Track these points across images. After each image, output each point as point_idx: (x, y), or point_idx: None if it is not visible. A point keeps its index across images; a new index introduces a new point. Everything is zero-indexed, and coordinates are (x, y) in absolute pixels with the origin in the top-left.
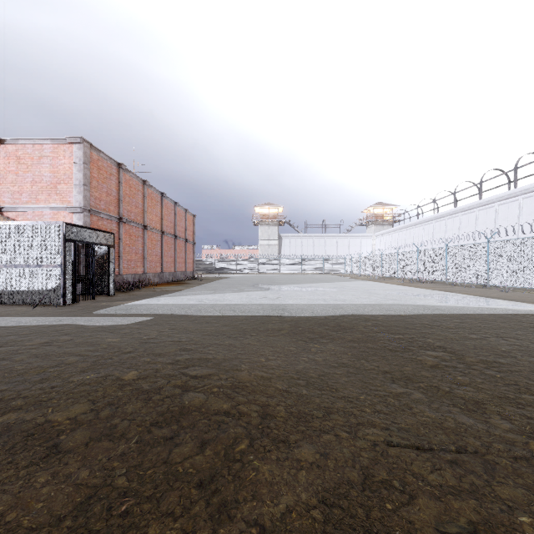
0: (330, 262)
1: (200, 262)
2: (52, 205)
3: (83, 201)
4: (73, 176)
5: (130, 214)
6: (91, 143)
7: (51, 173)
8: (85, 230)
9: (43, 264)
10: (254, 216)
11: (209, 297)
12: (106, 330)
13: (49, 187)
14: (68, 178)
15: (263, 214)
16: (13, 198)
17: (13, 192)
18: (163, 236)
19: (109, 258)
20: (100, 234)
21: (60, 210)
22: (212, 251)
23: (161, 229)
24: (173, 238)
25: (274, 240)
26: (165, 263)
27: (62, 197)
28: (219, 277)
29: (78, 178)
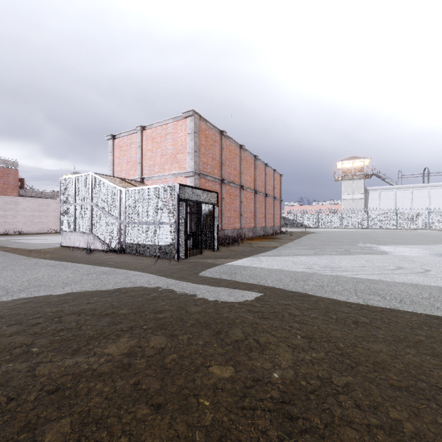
0: (439, 216)
1: (283, 217)
2: (173, 172)
3: (194, 166)
4: (187, 145)
5: (230, 176)
6: (200, 115)
7: (172, 146)
8: (195, 190)
9: (163, 222)
10: (336, 172)
11: (315, 261)
12: (210, 325)
13: (171, 158)
14: (184, 147)
15: (346, 169)
16: (150, 170)
17: (150, 165)
18: (256, 195)
19: (214, 215)
20: (206, 194)
21: (178, 176)
22: (293, 207)
23: (254, 189)
24: (263, 196)
25: (359, 194)
26: (257, 219)
27: (180, 164)
28: (305, 232)
29: (190, 146)
